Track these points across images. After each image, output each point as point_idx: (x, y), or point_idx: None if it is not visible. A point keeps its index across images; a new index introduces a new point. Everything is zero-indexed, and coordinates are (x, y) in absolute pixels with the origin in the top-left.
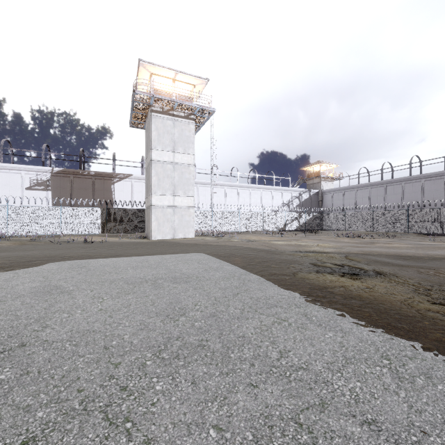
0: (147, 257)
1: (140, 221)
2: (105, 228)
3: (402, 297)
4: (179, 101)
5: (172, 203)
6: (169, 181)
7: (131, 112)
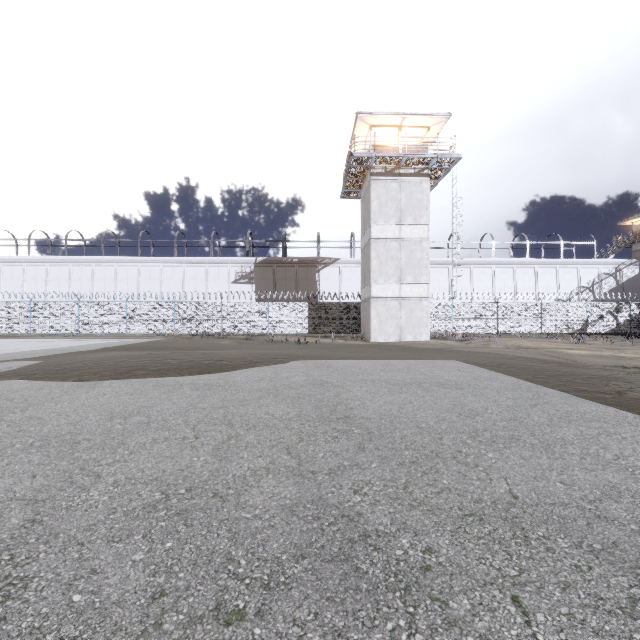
0: (388, 361)
1: (352, 318)
2: (313, 326)
3: None
4: (409, 155)
5: (397, 293)
6: (393, 265)
7: (345, 180)
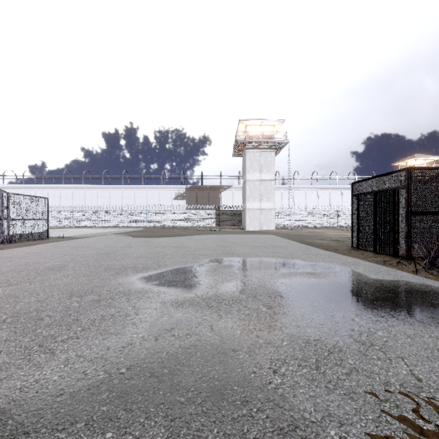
0: (246, 234)
1: (238, 218)
2: (218, 223)
3: (325, 243)
4: (264, 141)
5: (259, 206)
6: (257, 192)
7: (234, 149)
